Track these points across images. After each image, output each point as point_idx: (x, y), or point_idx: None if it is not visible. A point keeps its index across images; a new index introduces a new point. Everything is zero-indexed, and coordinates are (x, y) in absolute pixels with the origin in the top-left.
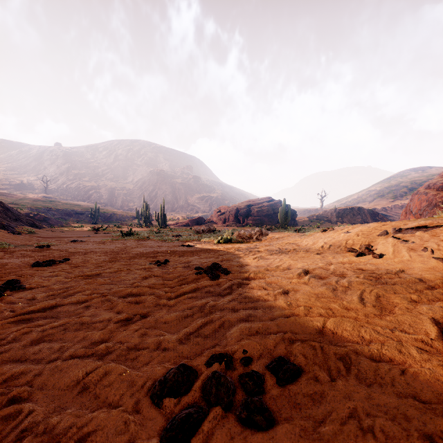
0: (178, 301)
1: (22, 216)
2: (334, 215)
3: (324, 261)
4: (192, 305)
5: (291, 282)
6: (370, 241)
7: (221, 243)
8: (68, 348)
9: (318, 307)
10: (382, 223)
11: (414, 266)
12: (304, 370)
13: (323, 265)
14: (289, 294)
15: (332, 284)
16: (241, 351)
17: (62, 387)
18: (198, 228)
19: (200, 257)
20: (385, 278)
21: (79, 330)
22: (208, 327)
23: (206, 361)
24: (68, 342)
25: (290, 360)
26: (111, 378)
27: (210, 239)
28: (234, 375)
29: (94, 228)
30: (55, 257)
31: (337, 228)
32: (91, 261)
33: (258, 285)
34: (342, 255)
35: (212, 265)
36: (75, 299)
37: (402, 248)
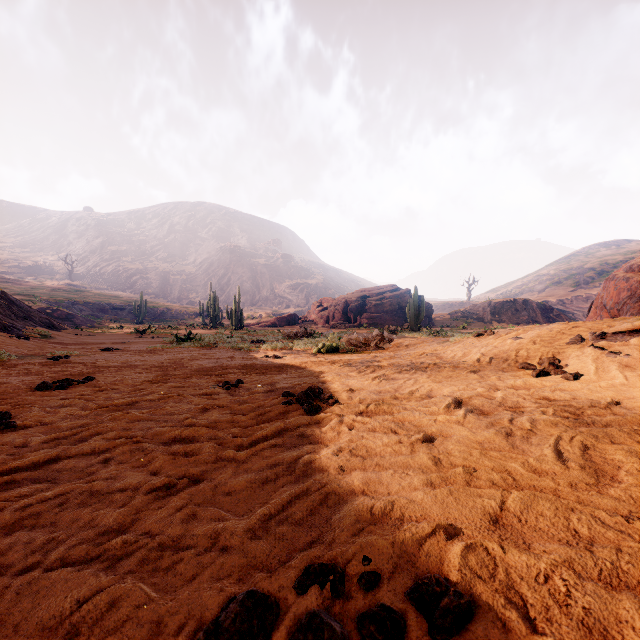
0: (254, 453)
1: (34, 312)
2: (488, 311)
3: (484, 384)
4: (275, 461)
5: (436, 420)
6: (556, 353)
7: (323, 353)
8: (59, 543)
9: (488, 469)
10: (571, 324)
11: (636, 395)
12: (480, 605)
13: (484, 391)
14: (435, 442)
15: (504, 424)
16: (360, 560)
17: (31, 631)
18: (289, 330)
19: (291, 376)
20: (591, 415)
21: (86, 506)
22: (300, 505)
23: (296, 581)
24: (61, 530)
25: (450, 579)
26: (120, 615)
27: (307, 347)
28: (349, 612)
29: (138, 330)
30: (74, 374)
31: (499, 332)
32: (126, 382)
33: (383, 425)
34: (512, 374)
35: (308, 389)
36: (88, 447)
37: (610, 365)
